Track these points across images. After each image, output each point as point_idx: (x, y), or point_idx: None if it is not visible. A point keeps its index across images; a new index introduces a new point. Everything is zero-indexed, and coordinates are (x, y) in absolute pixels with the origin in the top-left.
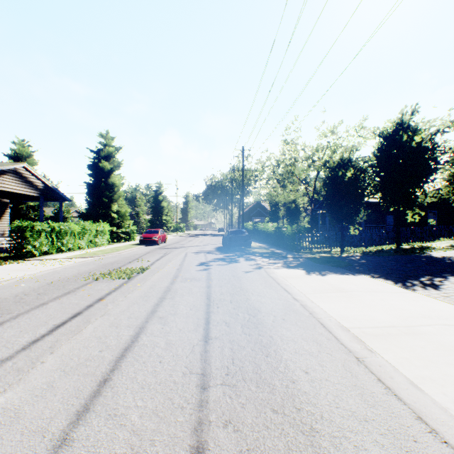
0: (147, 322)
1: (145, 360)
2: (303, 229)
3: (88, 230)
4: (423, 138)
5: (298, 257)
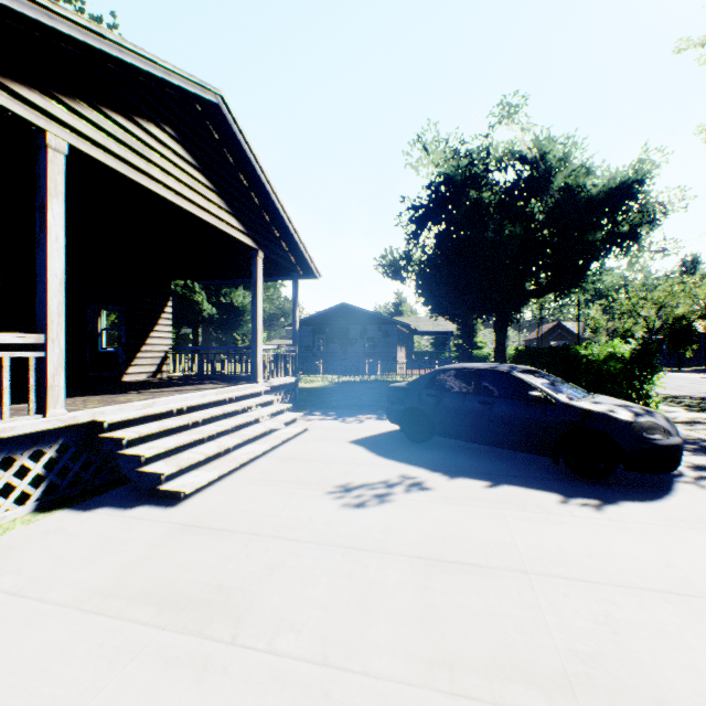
0: None
1: None
2: None
3: None
4: None
5: None
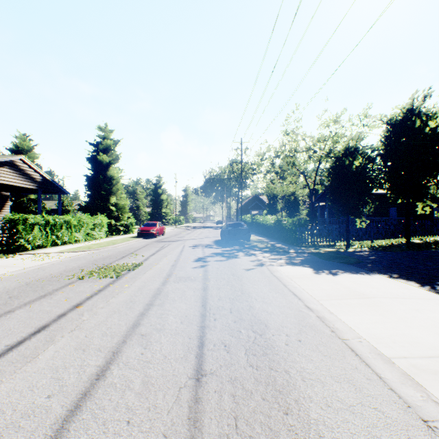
0: (125, 342)
1: (106, 418)
2: (305, 222)
3: (85, 223)
4: (438, 124)
5: (301, 252)
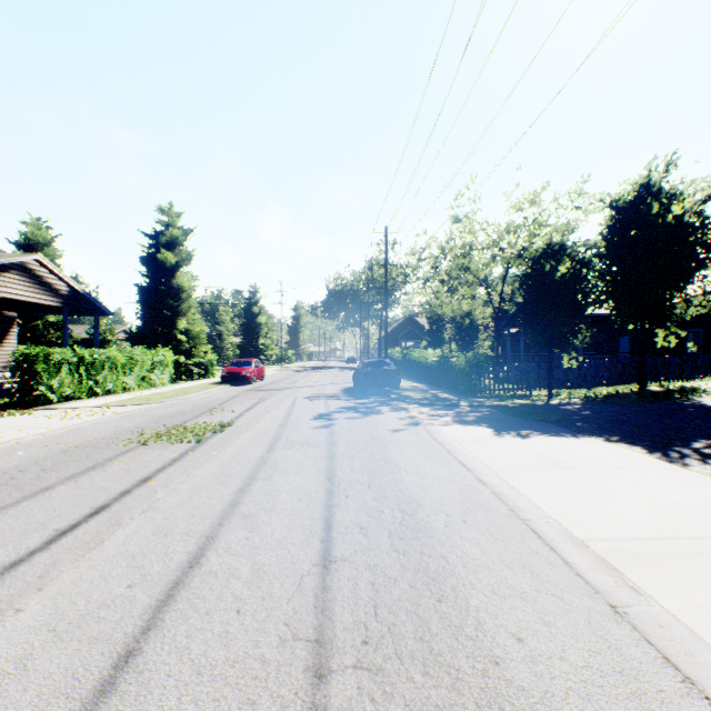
0: (222, 525)
1: (209, 608)
2: (486, 359)
3: (139, 361)
4: (686, 209)
5: (478, 406)
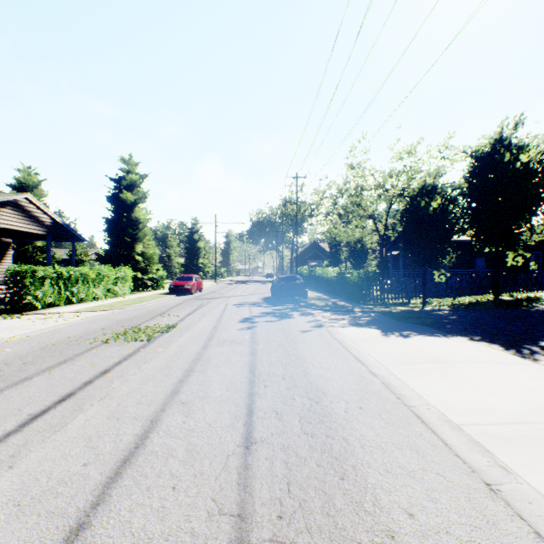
0: (164, 411)
1: (150, 485)
2: (374, 275)
3: (105, 277)
4: (531, 158)
5: (368, 311)
